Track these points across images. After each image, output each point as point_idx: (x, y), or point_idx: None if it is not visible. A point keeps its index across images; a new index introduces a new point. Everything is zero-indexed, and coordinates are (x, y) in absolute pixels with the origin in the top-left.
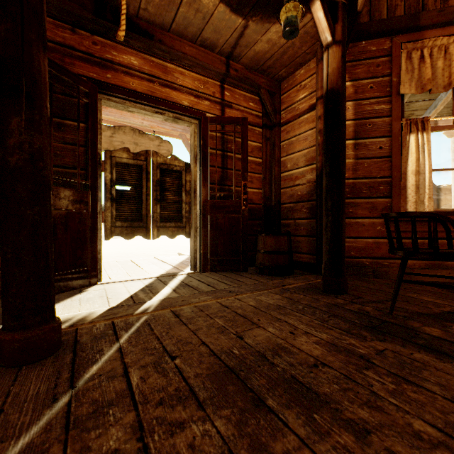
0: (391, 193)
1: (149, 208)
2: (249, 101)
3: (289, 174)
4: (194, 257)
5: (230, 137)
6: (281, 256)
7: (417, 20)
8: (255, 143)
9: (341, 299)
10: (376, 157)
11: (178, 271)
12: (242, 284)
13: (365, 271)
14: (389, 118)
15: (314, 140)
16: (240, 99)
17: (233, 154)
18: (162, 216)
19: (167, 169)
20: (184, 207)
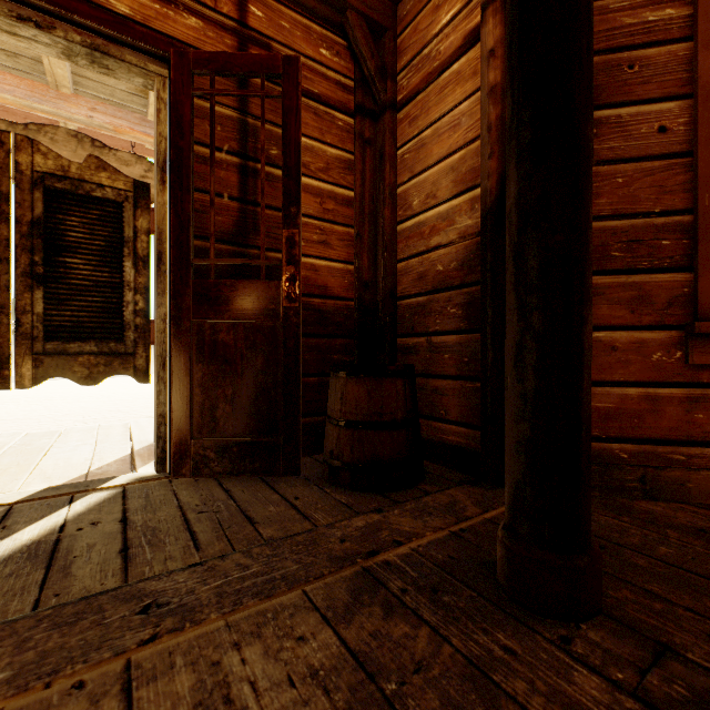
0: (696, 256)
1: (3, 300)
2: (319, 43)
3: (415, 222)
4: (156, 434)
5: (266, 126)
6: (387, 435)
7: None
8: (336, 150)
9: (593, 674)
10: (649, 155)
11: (119, 471)
12: (244, 538)
13: (620, 478)
14: (688, 45)
15: (477, 123)
16: (295, 35)
17: (273, 168)
18: (51, 324)
19: (69, 193)
20: (129, 300)
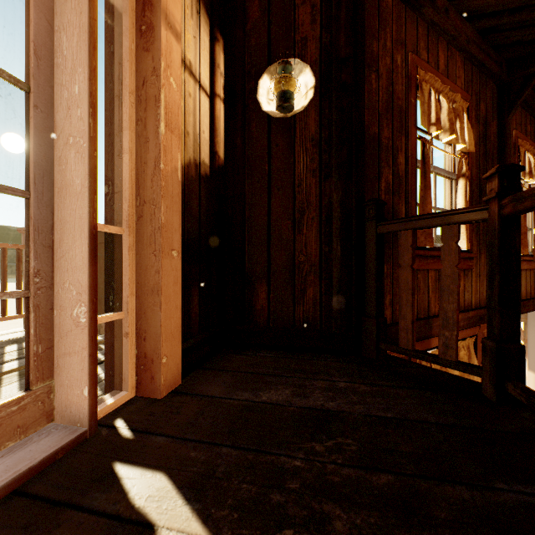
0: None
1: None
2: None
3: None
4: None
5: None
6: None
7: (431, 329)
8: None
9: None
10: None
11: None
12: None
13: None
14: None
15: None
16: None
17: None
18: None
19: None
20: None
